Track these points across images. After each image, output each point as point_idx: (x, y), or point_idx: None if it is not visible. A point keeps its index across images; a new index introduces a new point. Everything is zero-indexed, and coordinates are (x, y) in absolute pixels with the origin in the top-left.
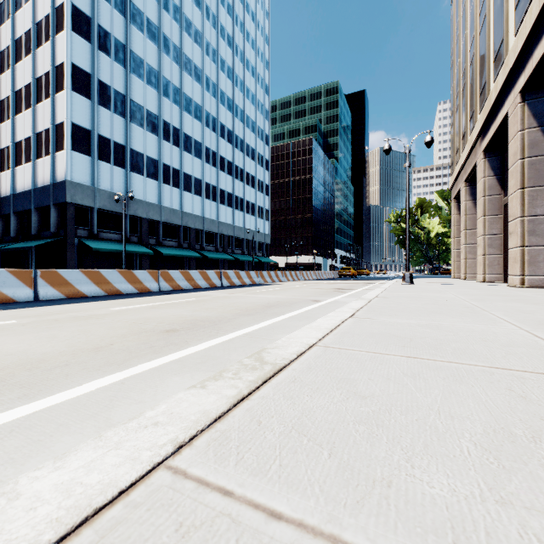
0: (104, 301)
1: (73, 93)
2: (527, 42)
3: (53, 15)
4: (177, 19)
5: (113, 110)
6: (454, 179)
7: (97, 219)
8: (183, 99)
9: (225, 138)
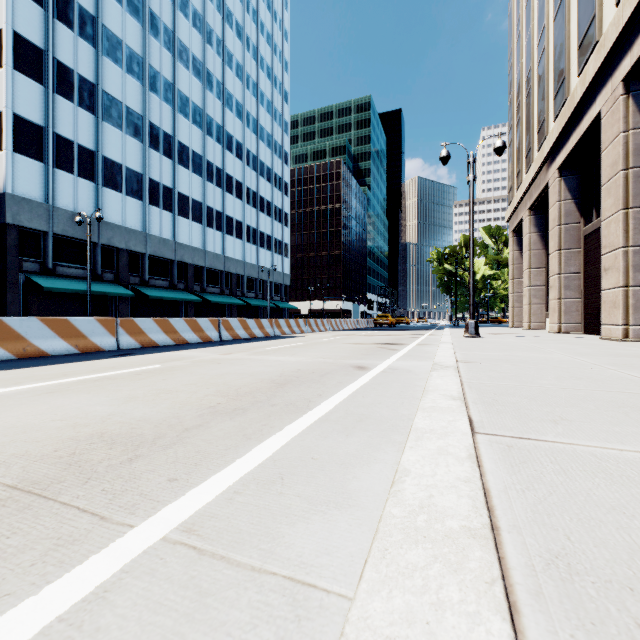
0: None
1: (16, 73)
2: (639, 8)
3: None
4: None
5: (77, 103)
6: (514, 208)
7: (53, 249)
8: (177, 97)
9: (233, 153)
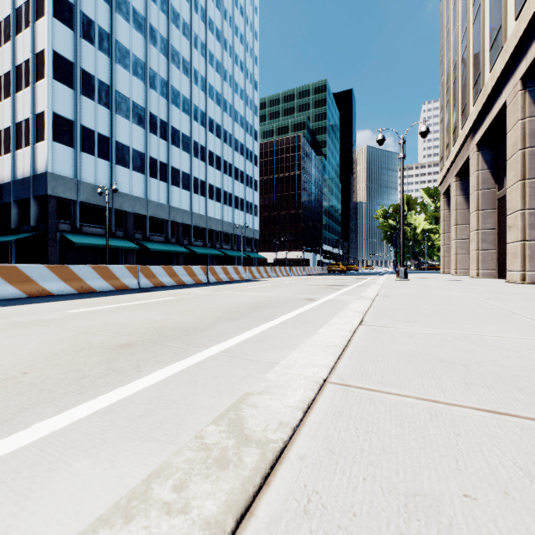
0: (69, 300)
1: (54, 81)
2: (530, 25)
3: (34, 0)
4: (164, 11)
5: (97, 101)
6: (444, 174)
7: (80, 213)
8: (170, 91)
9: (214, 133)
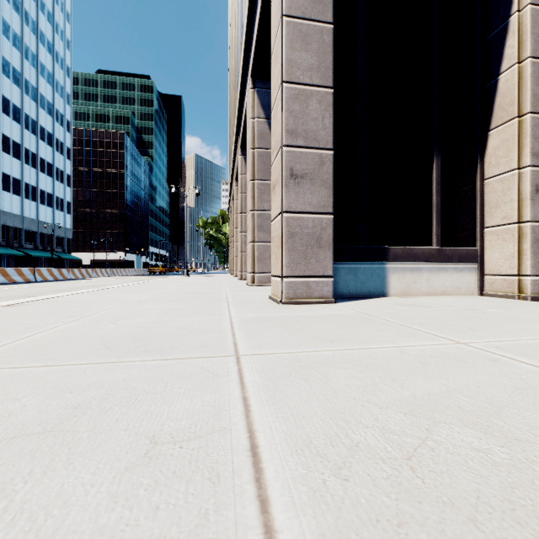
0: None
1: None
2: (234, 161)
3: None
4: None
5: None
6: (228, 208)
7: None
8: None
9: (10, 115)
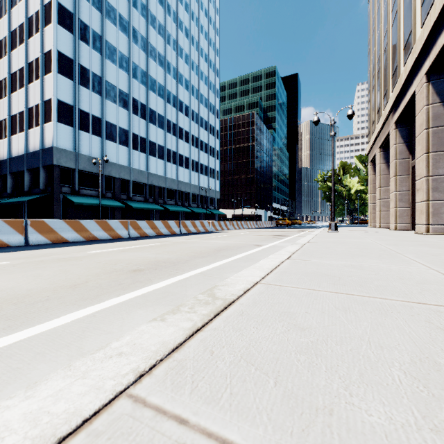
0: (83, 245)
1: (58, 75)
2: (431, 33)
3: (42, 11)
4: (144, 15)
5: (91, 89)
6: (370, 146)
7: (78, 179)
8: (148, 80)
9: (183, 113)
